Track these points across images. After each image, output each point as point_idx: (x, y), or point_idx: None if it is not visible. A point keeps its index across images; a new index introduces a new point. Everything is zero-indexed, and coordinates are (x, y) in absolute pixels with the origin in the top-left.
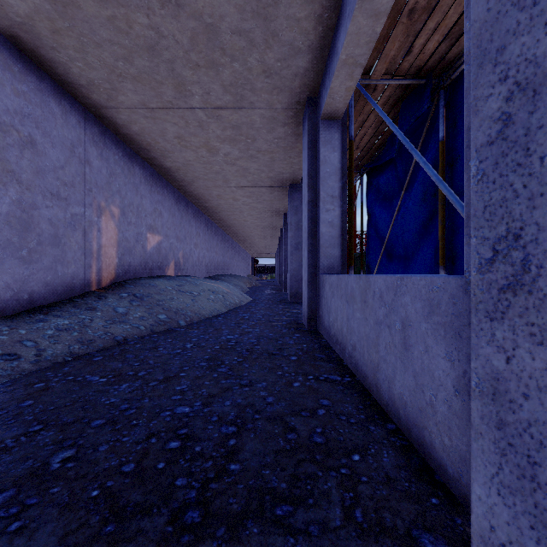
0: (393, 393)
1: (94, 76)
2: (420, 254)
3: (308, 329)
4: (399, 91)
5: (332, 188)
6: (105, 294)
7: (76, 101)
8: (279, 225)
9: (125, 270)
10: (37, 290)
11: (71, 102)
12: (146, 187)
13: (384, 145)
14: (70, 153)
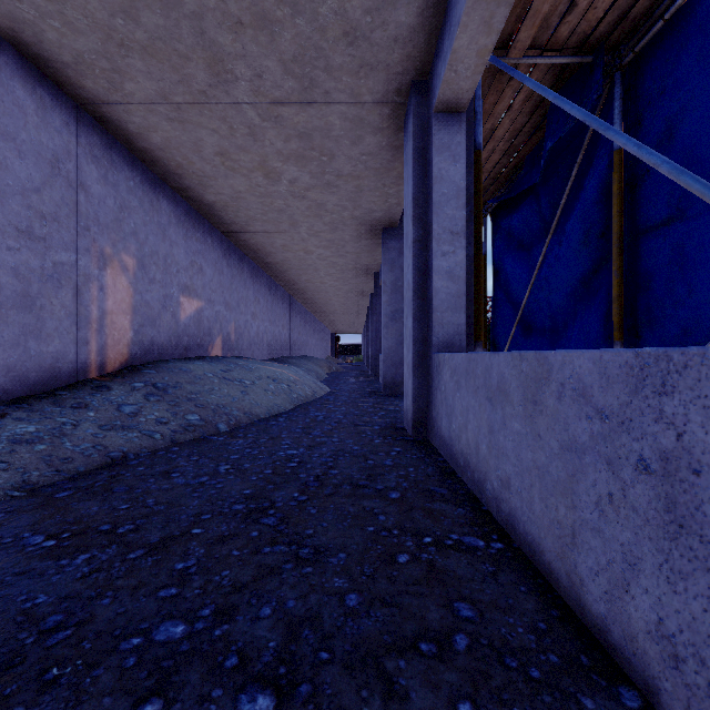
0: (627, 613)
1: (82, 46)
2: (578, 324)
3: (413, 438)
4: (550, 77)
5: (452, 219)
6: (109, 383)
7: (62, 92)
8: (369, 288)
9: (145, 348)
10: None
11: (53, 93)
12: (179, 230)
13: (520, 169)
14: (51, 170)
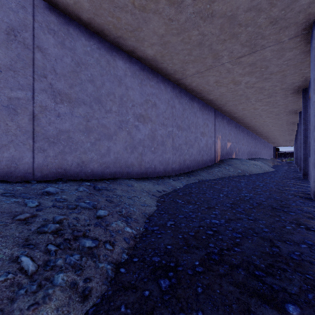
0: None
1: (221, 103)
2: None
3: (302, 179)
4: None
5: None
6: (220, 163)
7: (213, 108)
8: (295, 128)
9: (222, 156)
10: (208, 161)
11: (212, 109)
12: (227, 126)
13: None
14: (212, 124)
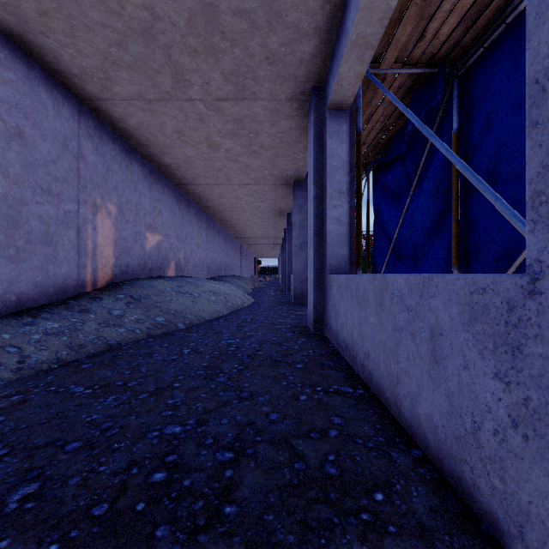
0: (418, 413)
1: (87, 64)
2: (431, 253)
3: (313, 333)
4: (410, 81)
5: (340, 183)
6: (100, 295)
7: (69, 92)
8: (283, 225)
9: (122, 270)
10: (25, 291)
11: (64, 94)
12: (145, 185)
13: (392, 141)
14: (63, 147)
